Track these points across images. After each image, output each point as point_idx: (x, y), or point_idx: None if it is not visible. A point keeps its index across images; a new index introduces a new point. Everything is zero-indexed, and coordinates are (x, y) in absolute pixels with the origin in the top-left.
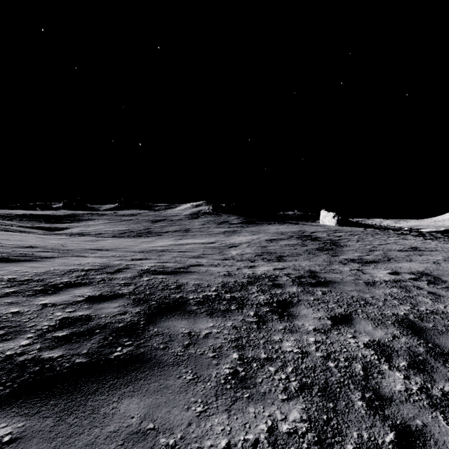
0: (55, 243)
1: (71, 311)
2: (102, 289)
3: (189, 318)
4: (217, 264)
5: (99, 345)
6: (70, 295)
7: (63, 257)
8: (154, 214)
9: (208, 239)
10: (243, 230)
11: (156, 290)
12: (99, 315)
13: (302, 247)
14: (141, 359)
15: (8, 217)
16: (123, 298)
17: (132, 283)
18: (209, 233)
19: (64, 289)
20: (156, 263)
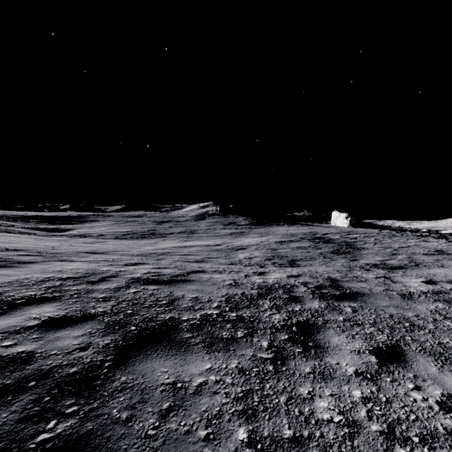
0: (48, 245)
1: (10, 346)
2: (71, 306)
3: (177, 355)
4: (222, 270)
5: (21, 416)
6: (23, 316)
7: (45, 262)
8: (160, 215)
9: (214, 241)
10: (251, 231)
11: (142, 307)
12: (47, 351)
13: (316, 250)
14: (81, 450)
15: (14, 218)
16: (94, 321)
17: (114, 297)
18: (215, 234)
19: (20, 307)
20: (151, 269)
